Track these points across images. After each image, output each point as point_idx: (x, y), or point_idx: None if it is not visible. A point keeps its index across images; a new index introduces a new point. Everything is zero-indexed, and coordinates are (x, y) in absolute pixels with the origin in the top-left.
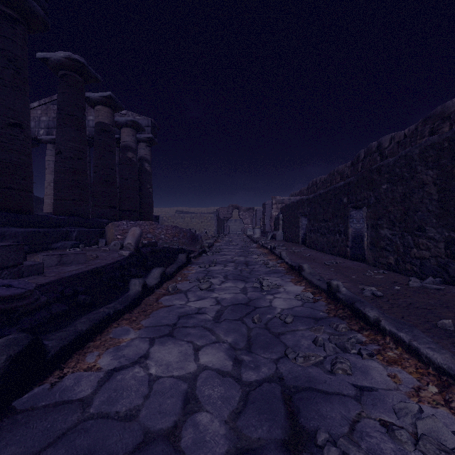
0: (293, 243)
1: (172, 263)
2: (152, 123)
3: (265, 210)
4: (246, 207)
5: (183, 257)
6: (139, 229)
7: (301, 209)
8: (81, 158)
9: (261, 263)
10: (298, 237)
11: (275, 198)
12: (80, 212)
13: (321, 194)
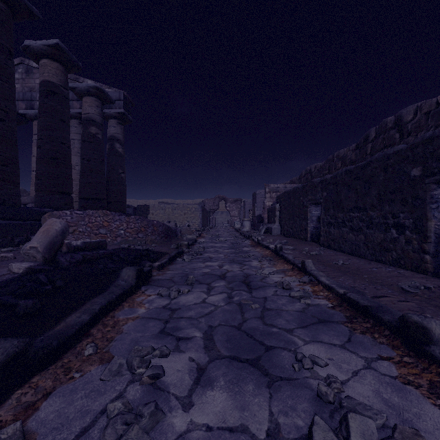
0: (298, 239)
1: (103, 289)
2: (124, 96)
3: (256, 200)
4: (233, 199)
5: (130, 273)
6: (62, 222)
7: (310, 195)
8: (2, 119)
9: (274, 282)
10: (305, 232)
11: (268, 186)
12: (0, 198)
13: (351, 170)
